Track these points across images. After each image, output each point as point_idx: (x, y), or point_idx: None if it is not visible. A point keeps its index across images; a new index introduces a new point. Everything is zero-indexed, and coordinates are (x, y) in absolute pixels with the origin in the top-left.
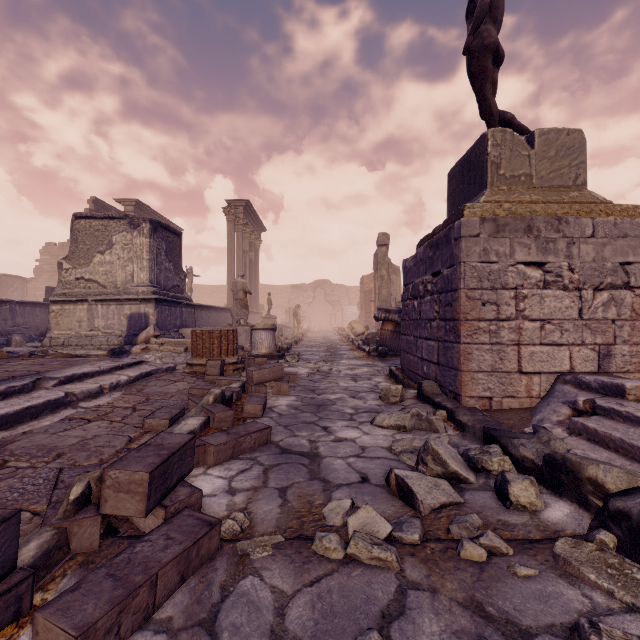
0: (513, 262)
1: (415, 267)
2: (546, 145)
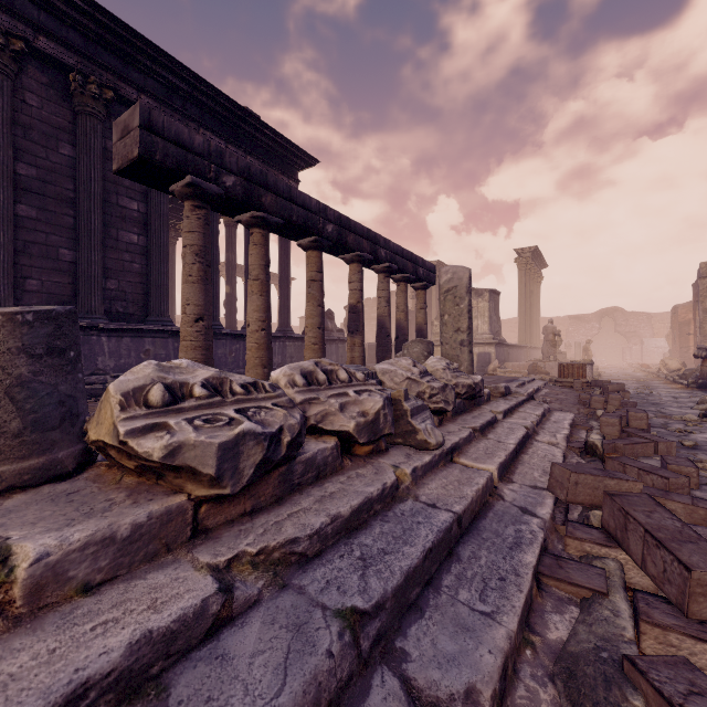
0: None
1: None
2: None
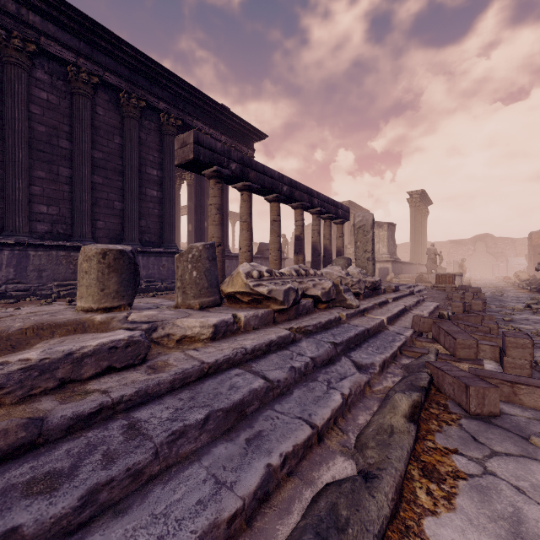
0: None
1: None
2: None
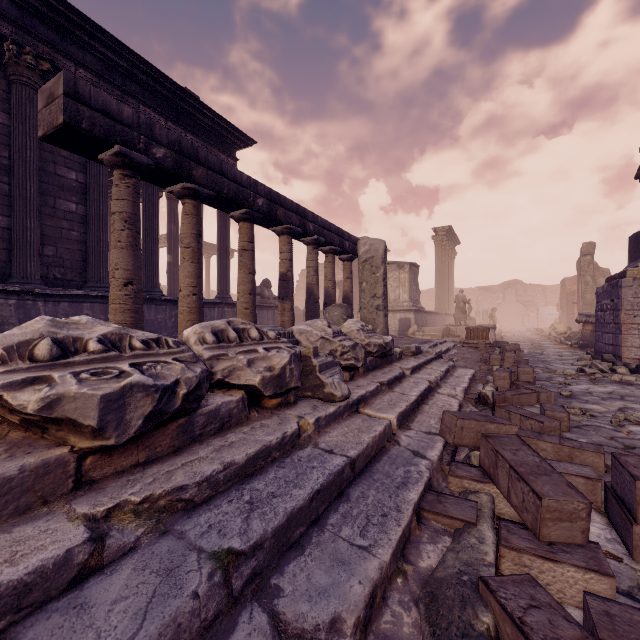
0: None
1: (602, 294)
2: None
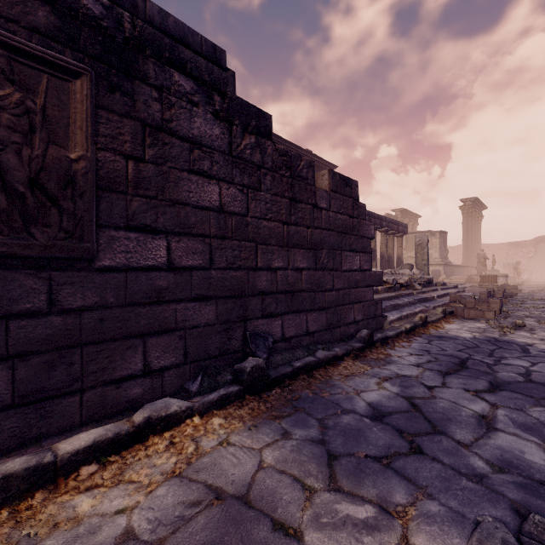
0: None
1: None
2: None
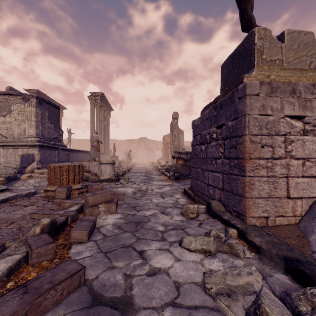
0: (283, 115)
1: (202, 124)
2: (292, 41)
